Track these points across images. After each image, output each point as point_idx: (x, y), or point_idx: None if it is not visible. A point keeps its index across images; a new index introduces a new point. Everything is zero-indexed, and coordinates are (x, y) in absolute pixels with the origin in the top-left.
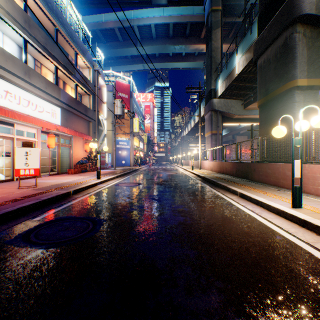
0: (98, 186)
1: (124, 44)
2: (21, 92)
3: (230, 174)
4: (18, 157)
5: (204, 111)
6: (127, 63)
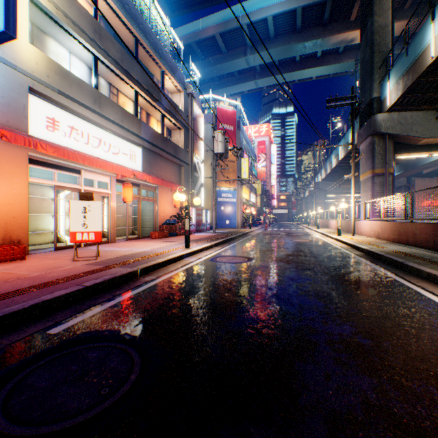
0: (184, 260)
1: (228, 55)
2: (90, 128)
3: (427, 246)
4: (73, 215)
5: (358, 137)
6: (232, 83)
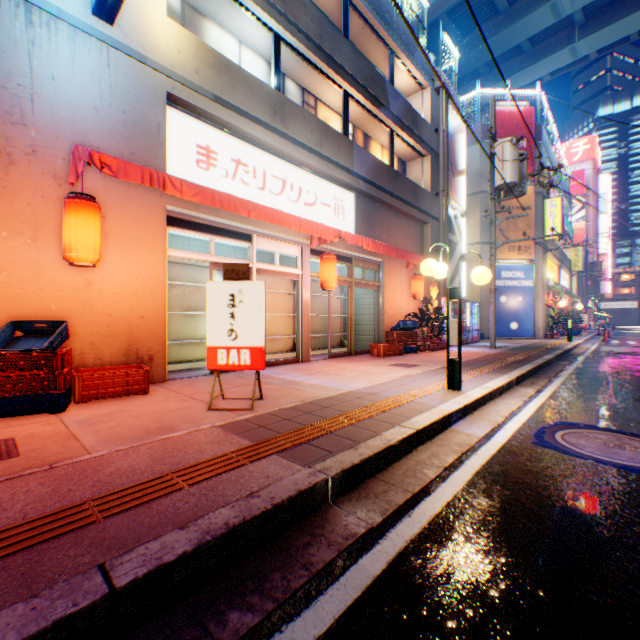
0: (455, 430)
1: (510, 14)
2: (267, 161)
3: None
4: (212, 312)
5: None
6: (517, 67)
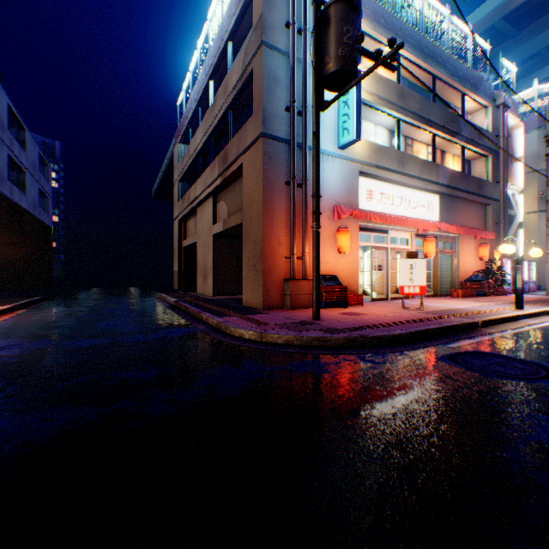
0: (521, 321)
1: None
2: (393, 189)
3: None
4: (401, 272)
5: None
6: None
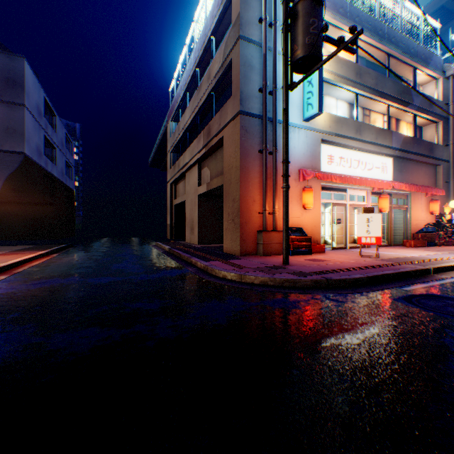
0: None
1: None
2: (351, 154)
3: None
4: (358, 224)
5: None
6: None
